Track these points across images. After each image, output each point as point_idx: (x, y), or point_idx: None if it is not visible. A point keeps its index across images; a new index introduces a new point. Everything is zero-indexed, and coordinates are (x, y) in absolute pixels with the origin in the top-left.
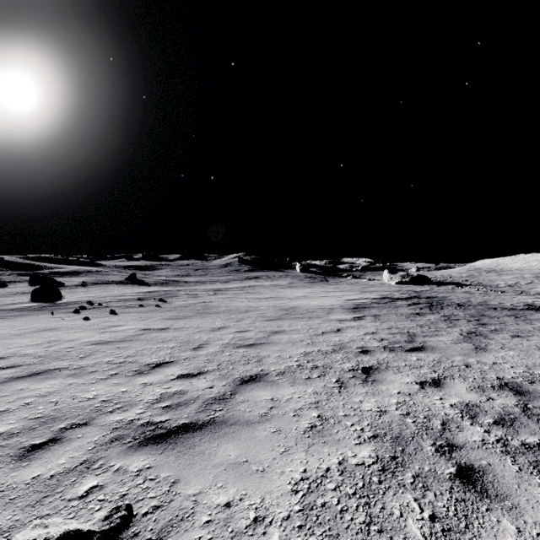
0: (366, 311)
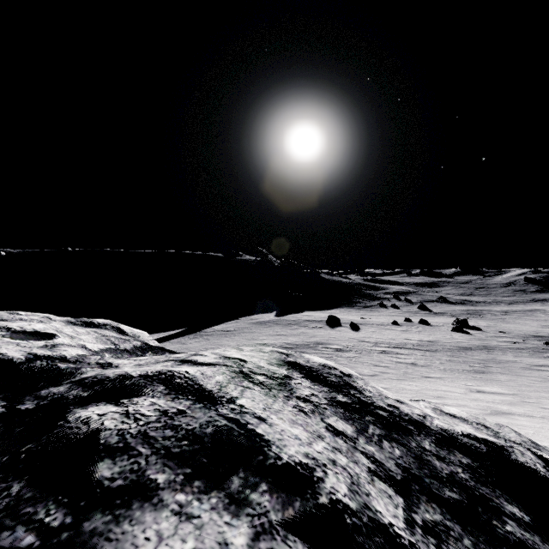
0: None
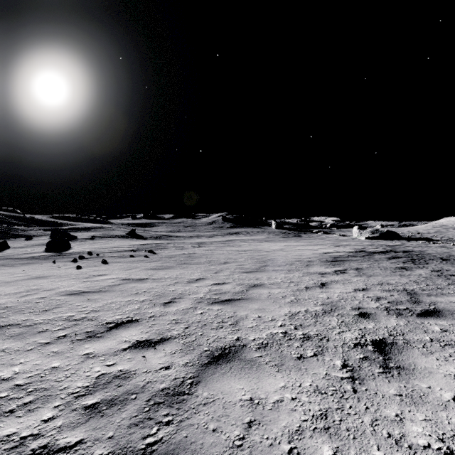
0: (346, 264)
